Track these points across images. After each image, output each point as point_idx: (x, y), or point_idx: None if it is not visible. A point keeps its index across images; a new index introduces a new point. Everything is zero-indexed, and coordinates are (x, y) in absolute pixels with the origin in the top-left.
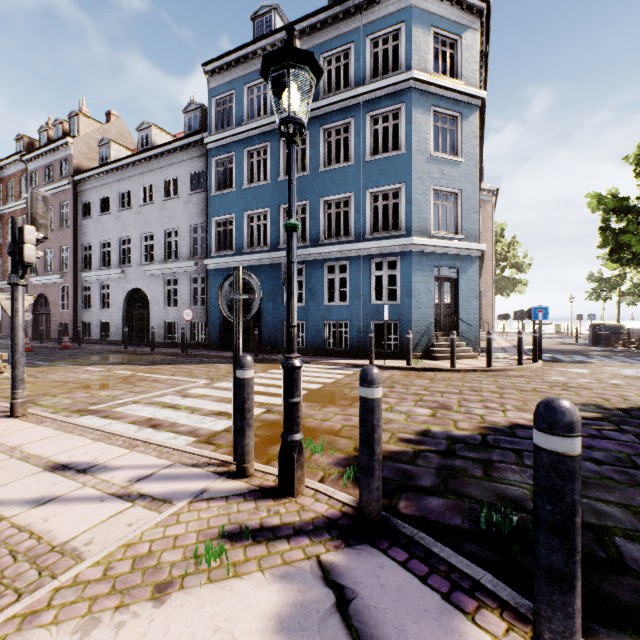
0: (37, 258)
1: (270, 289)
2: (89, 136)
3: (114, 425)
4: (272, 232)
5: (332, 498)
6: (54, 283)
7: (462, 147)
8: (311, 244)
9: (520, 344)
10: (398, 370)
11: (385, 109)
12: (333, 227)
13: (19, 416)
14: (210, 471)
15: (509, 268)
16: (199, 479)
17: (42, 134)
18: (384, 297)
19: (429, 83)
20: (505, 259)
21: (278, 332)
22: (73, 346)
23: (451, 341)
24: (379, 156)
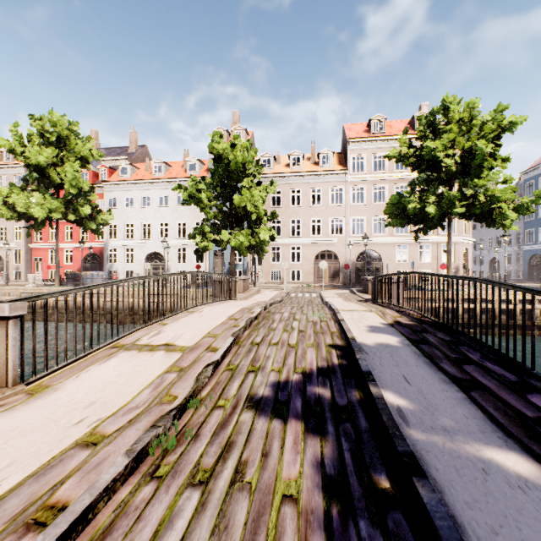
0: None
1: None
2: None
3: None
4: None
5: None
6: None
7: None
8: None
9: None
10: None
11: None
12: None
13: None
14: None
15: None
16: None
17: None
18: None
19: None
20: None
21: None
22: None
23: None
24: None
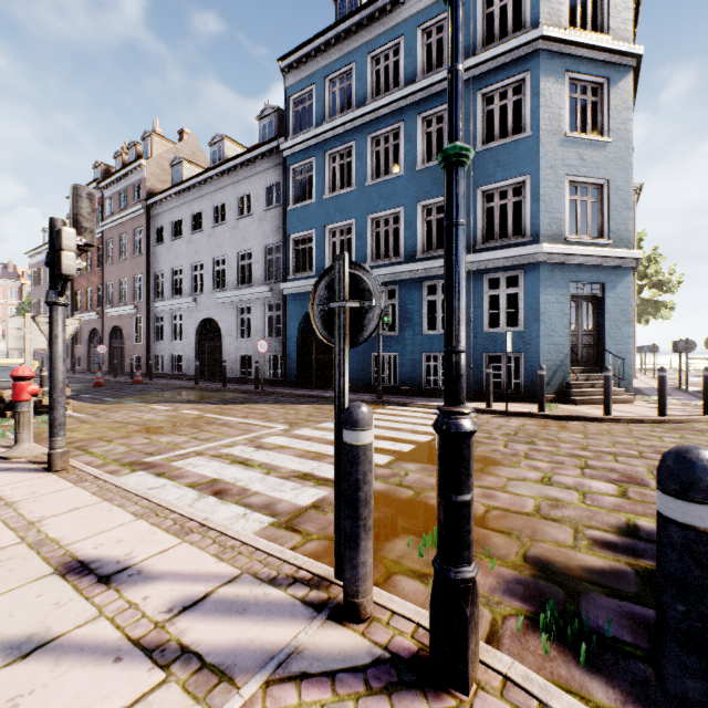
0: (78, 269)
1: None
2: (162, 157)
3: (168, 488)
4: (358, 248)
5: (547, 707)
6: (128, 314)
7: (609, 123)
8: (406, 260)
9: (707, 385)
10: (527, 417)
11: (503, 83)
12: (433, 237)
13: (58, 470)
14: (298, 598)
15: (649, 288)
16: (280, 617)
17: (117, 159)
18: (501, 323)
19: (564, 41)
20: (644, 277)
21: (365, 367)
22: (145, 381)
23: (605, 380)
24: (495, 143)
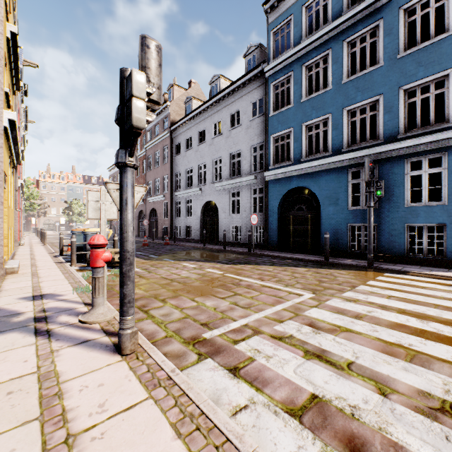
0: (147, 122)
1: (331, 193)
2: (179, 99)
3: (263, 414)
4: (334, 137)
5: None
6: (159, 201)
7: None
8: (385, 141)
9: None
10: None
11: None
12: (418, 116)
13: (127, 353)
14: None
15: None
16: None
17: None
18: None
19: None
20: None
21: (341, 236)
22: (170, 243)
23: None
24: None
